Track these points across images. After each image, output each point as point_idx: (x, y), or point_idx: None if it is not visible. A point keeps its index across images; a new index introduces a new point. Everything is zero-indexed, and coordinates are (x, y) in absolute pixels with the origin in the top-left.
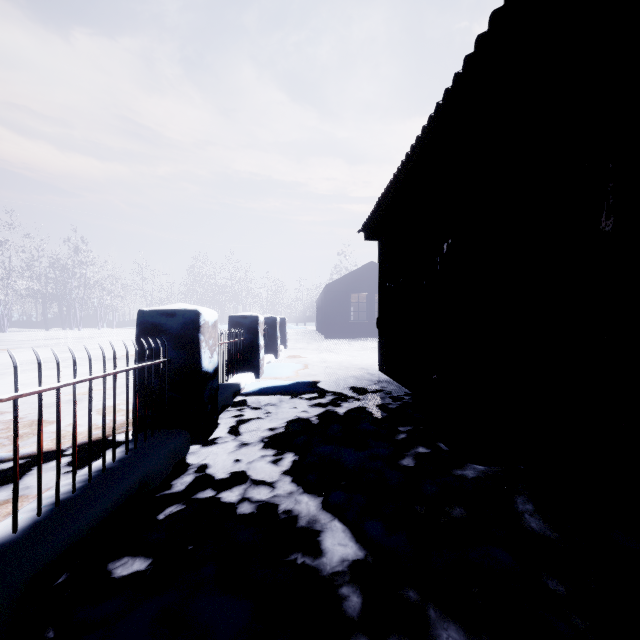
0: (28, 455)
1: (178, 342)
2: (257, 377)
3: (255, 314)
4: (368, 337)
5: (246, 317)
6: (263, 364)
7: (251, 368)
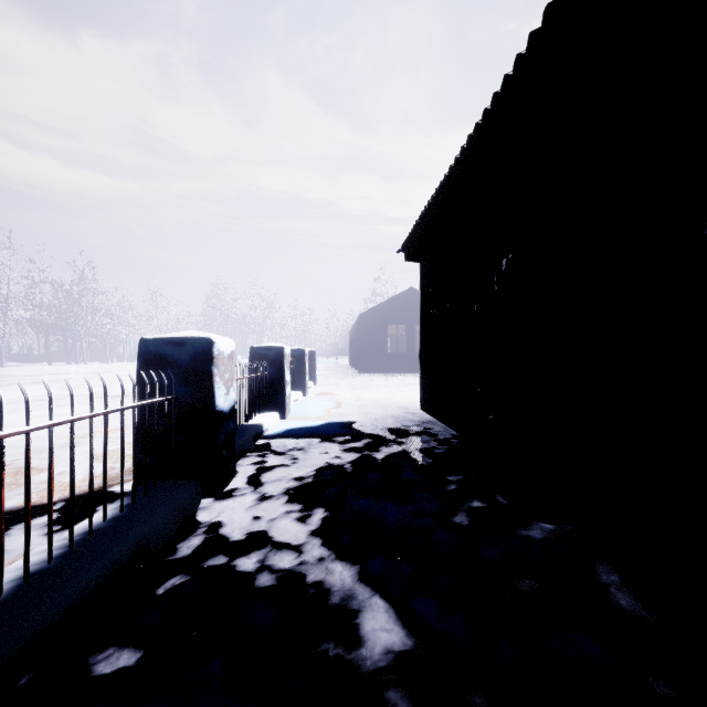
0: (7, 511)
1: (187, 376)
2: (282, 417)
3: (280, 345)
4: (407, 372)
5: (270, 348)
6: (289, 402)
7: (276, 407)
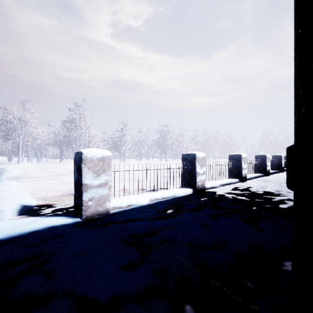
0: None
1: None
2: None
3: None
4: None
5: None
6: None
7: None
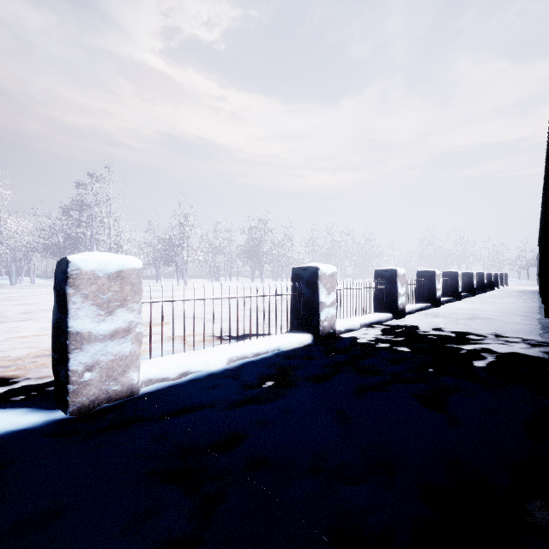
0: None
1: (488, 277)
2: (497, 289)
3: (497, 272)
4: None
5: (494, 273)
6: (499, 286)
7: (495, 286)
